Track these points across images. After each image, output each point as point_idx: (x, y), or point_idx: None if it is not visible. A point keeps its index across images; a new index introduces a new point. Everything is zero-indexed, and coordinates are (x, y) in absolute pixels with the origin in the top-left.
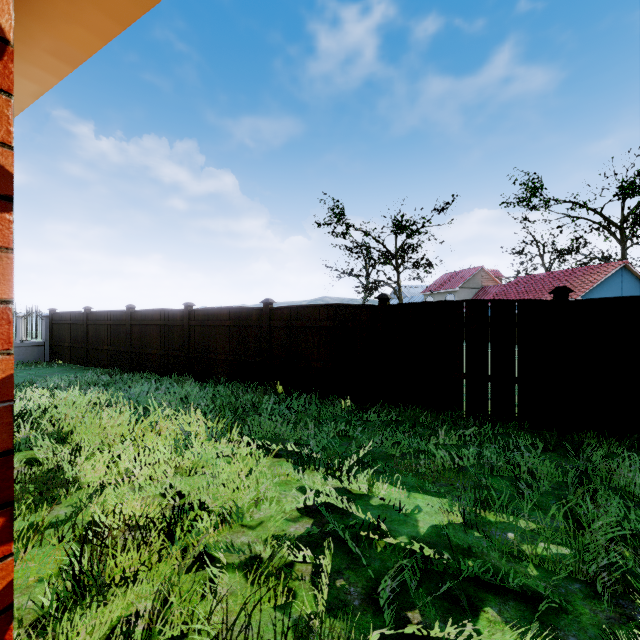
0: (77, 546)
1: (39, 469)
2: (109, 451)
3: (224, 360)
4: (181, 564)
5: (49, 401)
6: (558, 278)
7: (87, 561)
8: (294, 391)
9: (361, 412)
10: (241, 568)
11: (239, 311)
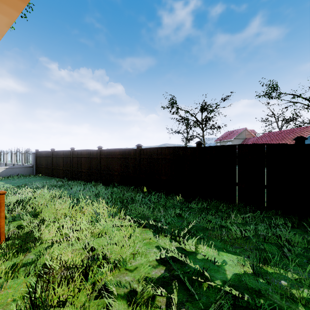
0: (36, 278)
1: (22, 232)
2: (58, 222)
3: (117, 175)
4: (91, 295)
5: (31, 195)
6: (286, 133)
7: (40, 289)
8: (152, 191)
9: (188, 203)
10: (125, 298)
11: (124, 150)
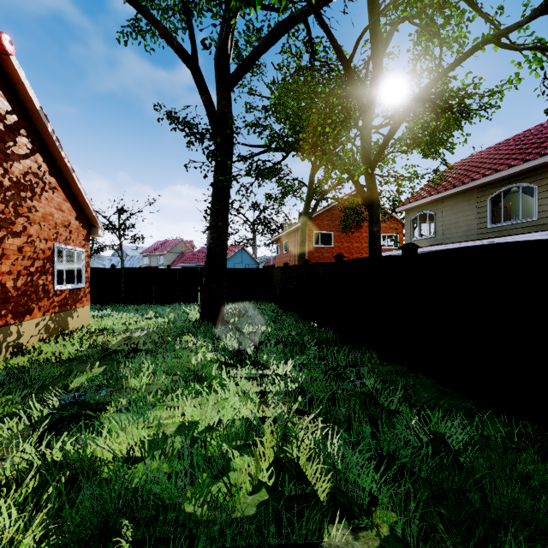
0: None
1: None
2: None
3: None
4: None
5: None
6: None
7: None
8: None
9: (105, 305)
10: None
11: None
